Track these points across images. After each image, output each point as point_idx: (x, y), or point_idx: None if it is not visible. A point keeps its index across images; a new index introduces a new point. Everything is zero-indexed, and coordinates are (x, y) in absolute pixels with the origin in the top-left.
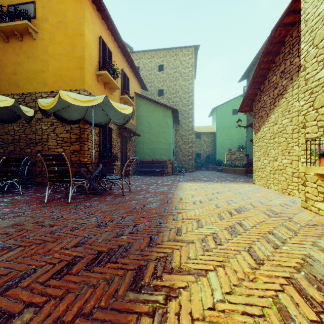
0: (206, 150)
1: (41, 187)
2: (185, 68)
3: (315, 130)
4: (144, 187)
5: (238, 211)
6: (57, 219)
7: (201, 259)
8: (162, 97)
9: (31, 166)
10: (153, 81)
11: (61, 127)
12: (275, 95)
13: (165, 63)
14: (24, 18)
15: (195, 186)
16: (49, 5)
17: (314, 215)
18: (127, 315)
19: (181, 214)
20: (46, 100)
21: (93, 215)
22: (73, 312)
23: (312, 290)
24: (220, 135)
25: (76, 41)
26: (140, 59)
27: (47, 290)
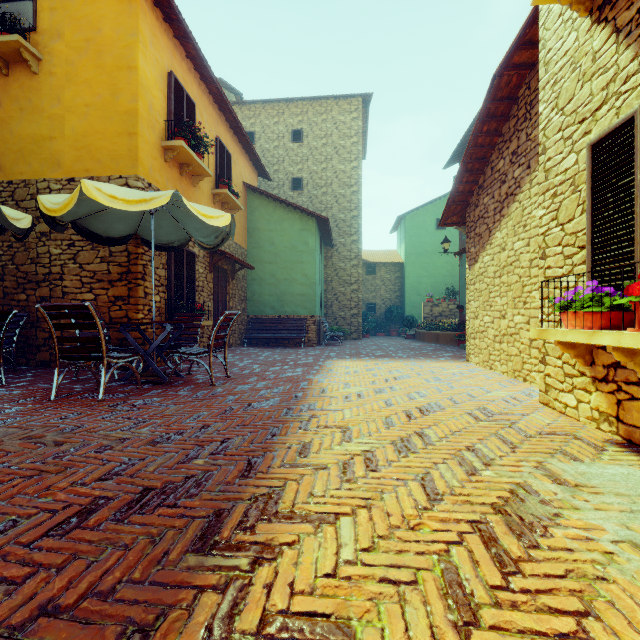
0: (386, 296)
1: (49, 370)
2: (344, 138)
3: (560, 263)
4: (257, 369)
5: (423, 412)
6: (71, 432)
7: (334, 496)
8: (300, 193)
9: (28, 329)
10: (282, 161)
11: (89, 250)
12: (503, 195)
13: (306, 127)
14: (13, 30)
15: (356, 366)
16: (66, 7)
17: (556, 416)
18: (179, 592)
19: (318, 419)
20: (55, 198)
21: (146, 424)
22: (79, 591)
23: (509, 540)
24: (413, 269)
25: (121, 80)
26: (257, 118)
27: (34, 557)
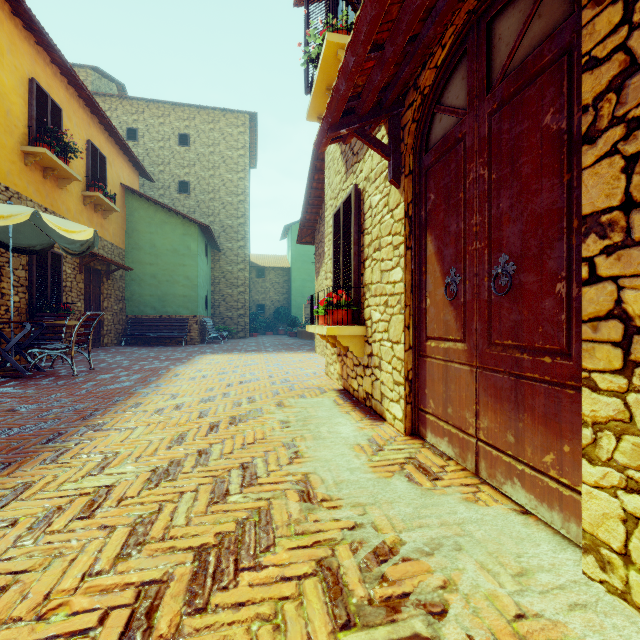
0: (275, 298)
1: None
2: (231, 149)
3: (330, 284)
4: (125, 364)
5: (241, 383)
6: None
7: (141, 421)
8: (187, 196)
9: None
10: (168, 162)
11: None
12: None
13: (193, 133)
14: None
15: (221, 358)
16: None
17: (325, 380)
18: (30, 454)
19: (158, 391)
20: None
21: (5, 402)
22: None
23: (224, 425)
24: (299, 274)
25: None
26: (140, 115)
27: None
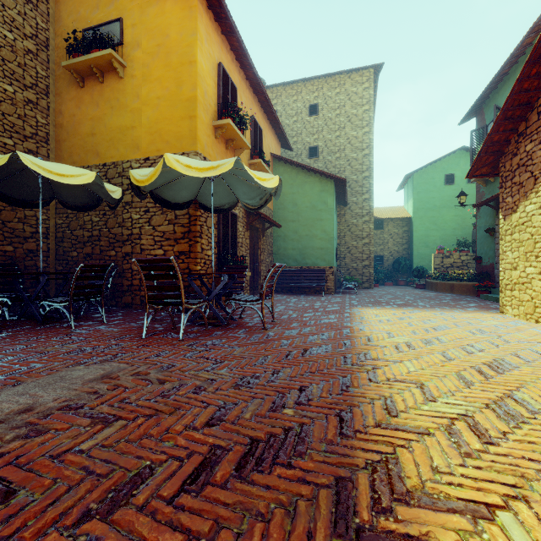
0: (393, 249)
1: (131, 310)
2: (356, 107)
3: None
4: (293, 315)
5: (496, 370)
6: (168, 370)
7: (465, 476)
8: (316, 160)
9: (116, 278)
10: (300, 133)
11: (160, 215)
12: None
13: (321, 101)
14: (106, 46)
15: (385, 314)
16: (143, 21)
17: None
18: None
19: (382, 371)
20: (142, 171)
21: (222, 365)
22: None
23: None
24: (421, 223)
25: (184, 73)
26: (279, 99)
27: (180, 518)
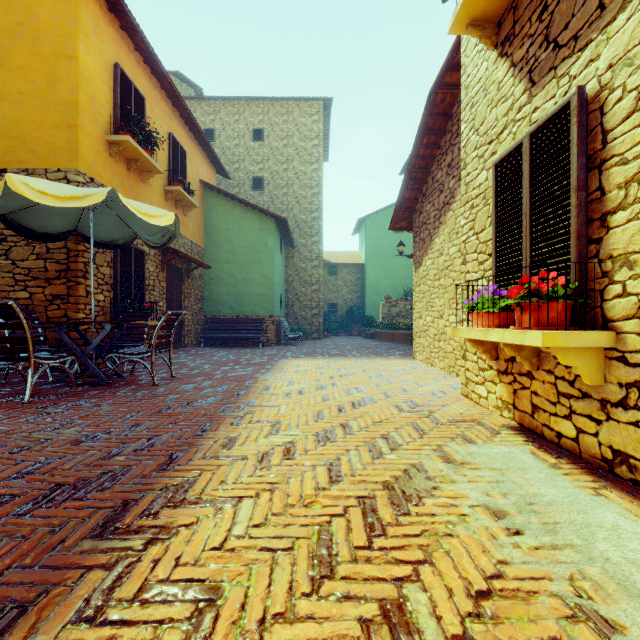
0: (347, 297)
1: None
2: (305, 140)
3: (476, 268)
4: (207, 369)
5: (355, 406)
6: None
7: (243, 482)
8: (261, 193)
9: None
10: (243, 159)
11: (23, 246)
12: (441, 204)
13: (267, 126)
14: None
15: (308, 364)
16: None
17: (471, 406)
18: (67, 572)
19: (252, 415)
20: None
21: (73, 424)
22: None
23: (385, 510)
24: (373, 271)
25: (59, 69)
26: (217, 115)
27: None
